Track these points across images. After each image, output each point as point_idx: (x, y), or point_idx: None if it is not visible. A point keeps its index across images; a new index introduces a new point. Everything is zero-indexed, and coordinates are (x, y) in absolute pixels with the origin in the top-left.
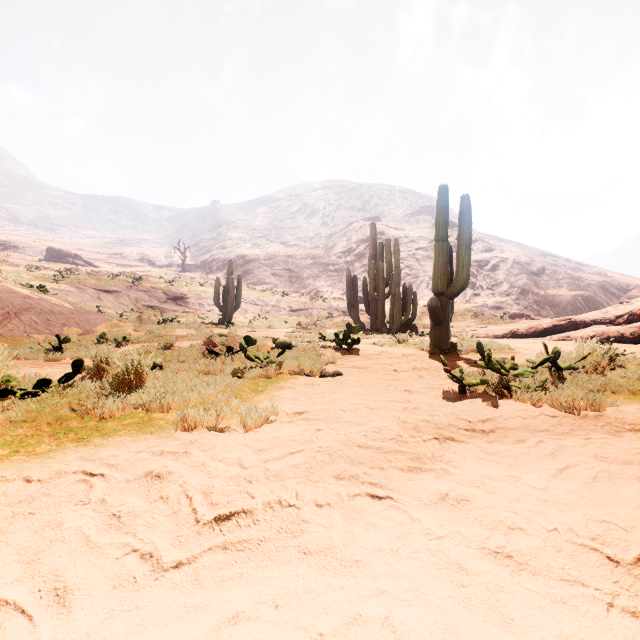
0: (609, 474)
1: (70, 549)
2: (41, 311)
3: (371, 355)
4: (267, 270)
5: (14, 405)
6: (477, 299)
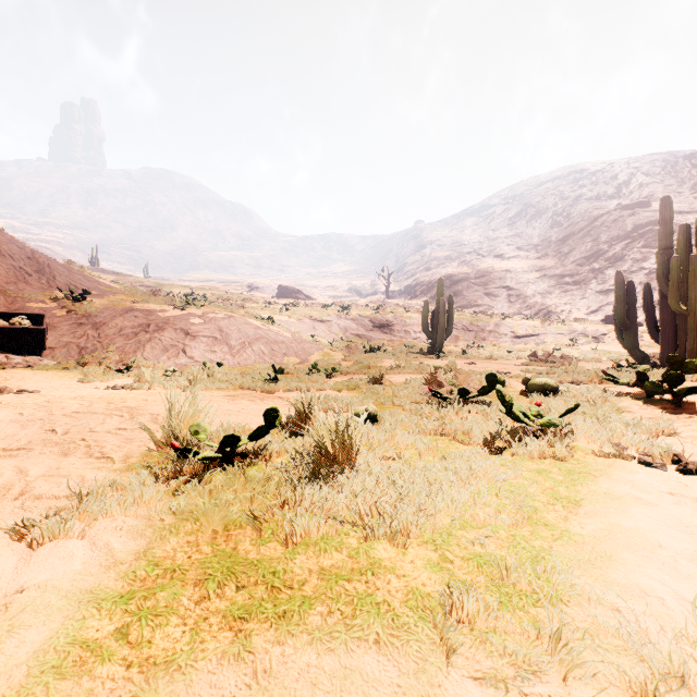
0: None
1: None
2: (267, 341)
3: None
4: (478, 290)
5: (187, 478)
6: None
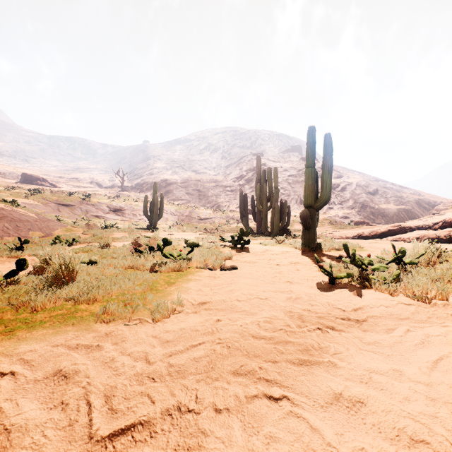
0: None
1: None
2: (12, 219)
3: (258, 252)
4: (182, 190)
5: None
6: (331, 211)
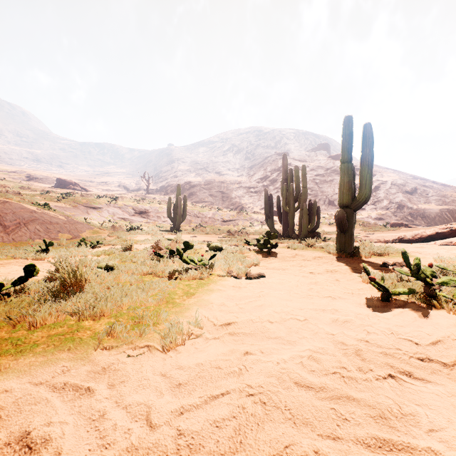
0: None
1: None
2: (43, 222)
3: (287, 257)
4: (206, 192)
5: None
6: (363, 212)
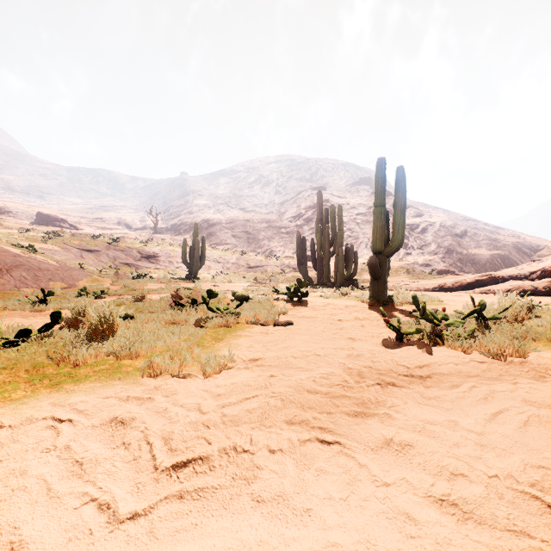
0: (539, 418)
1: (30, 499)
2: (30, 268)
3: (318, 306)
4: (228, 232)
5: None
6: (409, 257)
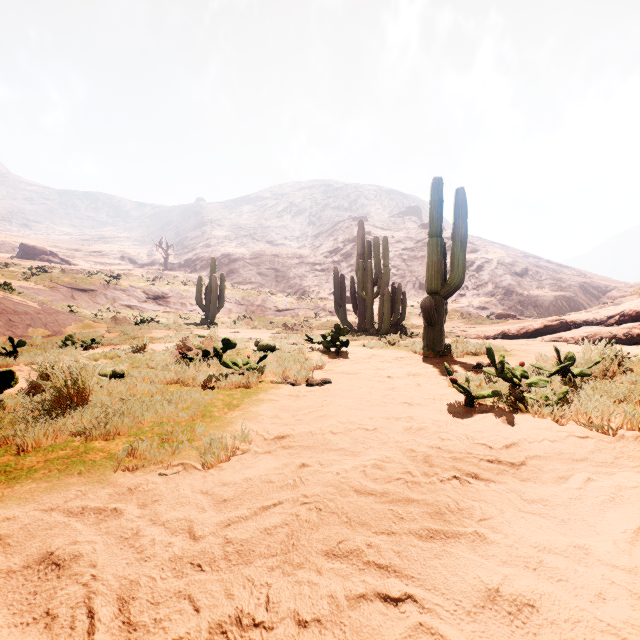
0: None
1: None
2: (2, 311)
3: (361, 359)
4: (253, 269)
5: None
6: (463, 299)
